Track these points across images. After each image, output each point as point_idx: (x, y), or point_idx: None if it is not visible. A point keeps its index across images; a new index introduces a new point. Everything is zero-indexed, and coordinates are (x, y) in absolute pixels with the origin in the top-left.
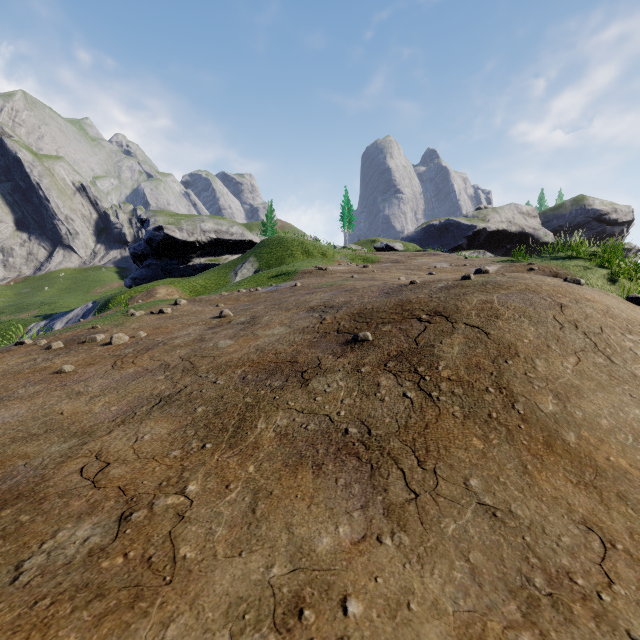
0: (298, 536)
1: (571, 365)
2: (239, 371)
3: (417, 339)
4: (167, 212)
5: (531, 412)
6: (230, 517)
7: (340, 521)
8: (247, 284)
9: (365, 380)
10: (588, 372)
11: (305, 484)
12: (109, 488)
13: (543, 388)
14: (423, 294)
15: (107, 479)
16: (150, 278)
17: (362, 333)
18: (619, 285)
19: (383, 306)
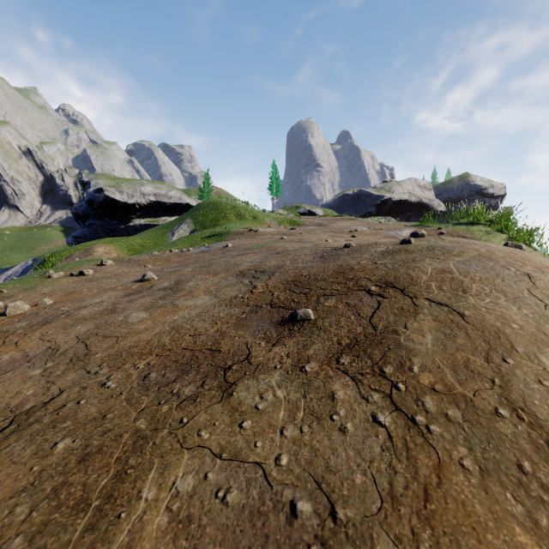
0: None
1: None
2: (142, 364)
3: (372, 320)
4: (108, 175)
5: None
6: None
7: None
8: (181, 244)
9: (313, 388)
10: None
11: None
12: None
13: None
14: (364, 259)
15: None
16: (91, 237)
17: (302, 310)
18: None
19: (321, 273)
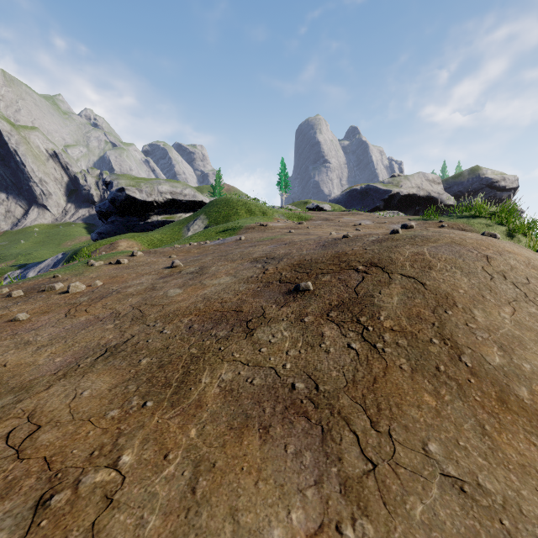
0: (244, 527)
1: (508, 315)
2: (186, 320)
3: (356, 289)
4: (128, 176)
5: (479, 365)
6: (166, 500)
7: (292, 503)
8: (198, 238)
9: (309, 330)
10: (525, 322)
11: (251, 452)
12: (33, 460)
13: (486, 339)
14: (357, 247)
15: (34, 447)
16: (114, 233)
17: (303, 283)
18: (516, 240)
19: (321, 257)
